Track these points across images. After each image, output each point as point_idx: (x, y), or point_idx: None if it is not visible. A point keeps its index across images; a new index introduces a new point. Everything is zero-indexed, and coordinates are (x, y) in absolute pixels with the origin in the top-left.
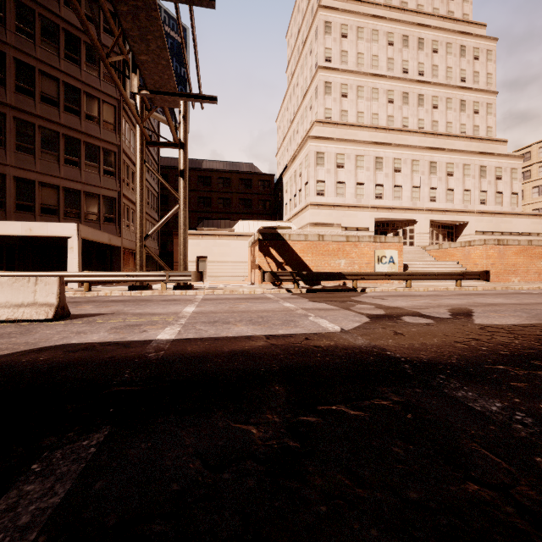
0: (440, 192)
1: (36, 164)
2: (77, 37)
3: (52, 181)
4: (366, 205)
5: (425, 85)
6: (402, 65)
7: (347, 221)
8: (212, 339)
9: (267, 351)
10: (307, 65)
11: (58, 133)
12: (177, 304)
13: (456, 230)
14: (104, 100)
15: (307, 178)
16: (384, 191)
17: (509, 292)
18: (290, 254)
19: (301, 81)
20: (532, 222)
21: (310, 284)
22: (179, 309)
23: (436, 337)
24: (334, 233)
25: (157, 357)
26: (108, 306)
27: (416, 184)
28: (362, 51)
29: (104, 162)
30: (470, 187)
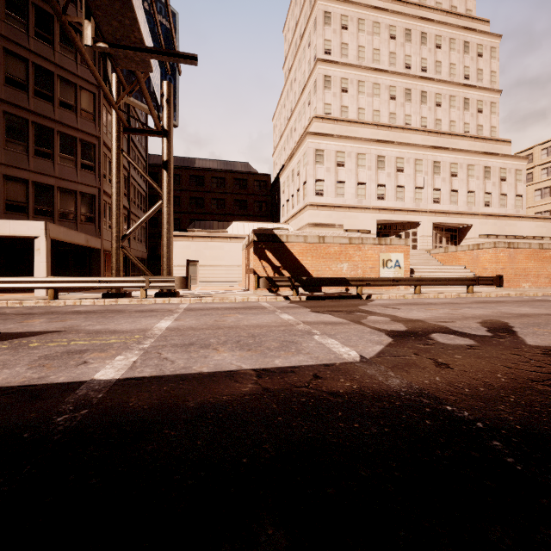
0: (444, 193)
1: (0, 155)
2: (50, 14)
3: (20, 175)
4: (367, 206)
5: (428, 81)
6: (405, 60)
7: (348, 223)
8: (177, 378)
9: (256, 407)
10: (306, 59)
11: (26, 120)
12: (152, 316)
13: (460, 233)
14: (82, 86)
15: (306, 177)
16: (387, 192)
17: (528, 299)
18: (288, 257)
19: (299, 76)
20: (536, 225)
21: (310, 290)
22: (152, 324)
23: (498, 371)
24: (335, 234)
25: (66, 426)
26: (65, 319)
27: (419, 184)
28: (363, 44)
29: (82, 155)
30: (474, 188)
